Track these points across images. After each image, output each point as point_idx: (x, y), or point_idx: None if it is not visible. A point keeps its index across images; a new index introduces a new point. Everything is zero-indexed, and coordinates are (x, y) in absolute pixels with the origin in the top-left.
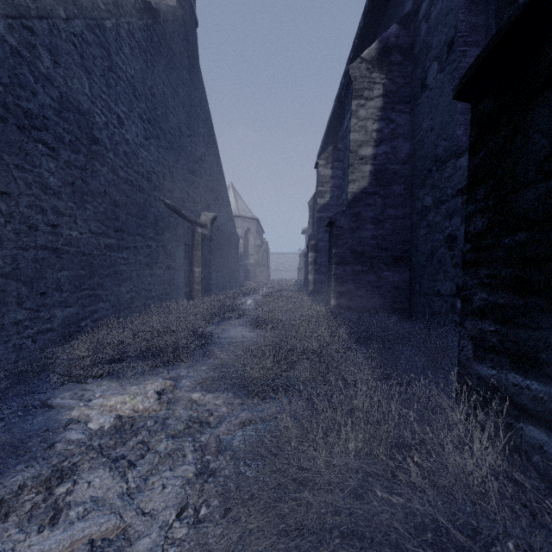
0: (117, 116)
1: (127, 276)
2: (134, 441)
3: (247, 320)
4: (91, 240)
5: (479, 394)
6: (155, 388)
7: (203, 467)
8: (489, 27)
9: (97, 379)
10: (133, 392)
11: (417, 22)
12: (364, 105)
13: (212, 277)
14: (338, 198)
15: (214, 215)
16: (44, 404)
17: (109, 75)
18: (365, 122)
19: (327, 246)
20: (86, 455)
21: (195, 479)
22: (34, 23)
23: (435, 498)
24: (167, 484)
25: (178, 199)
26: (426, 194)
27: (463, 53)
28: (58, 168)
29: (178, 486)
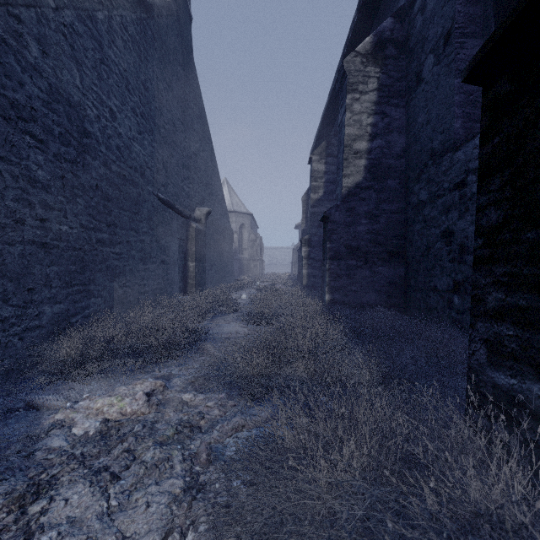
0: (110, 110)
1: (119, 271)
2: (119, 449)
3: (240, 315)
4: (82, 234)
5: (495, 404)
6: (145, 389)
7: (192, 480)
8: (487, 18)
9: (85, 378)
10: (121, 394)
11: (412, 15)
12: (358, 99)
13: (206, 271)
14: (331, 193)
15: (208, 210)
16: (28, 407)
17: (100, 67)
18: (359, 116)
19: (320, 240)
20: (67, 466)
21: (182, 495)
22: (20, 11)
23: (456, 532)
24: (152, 501)
25: (172, 194)
26: (422, 188)
27: (460, 44)
28: (47, 161)
29: (163, 504)
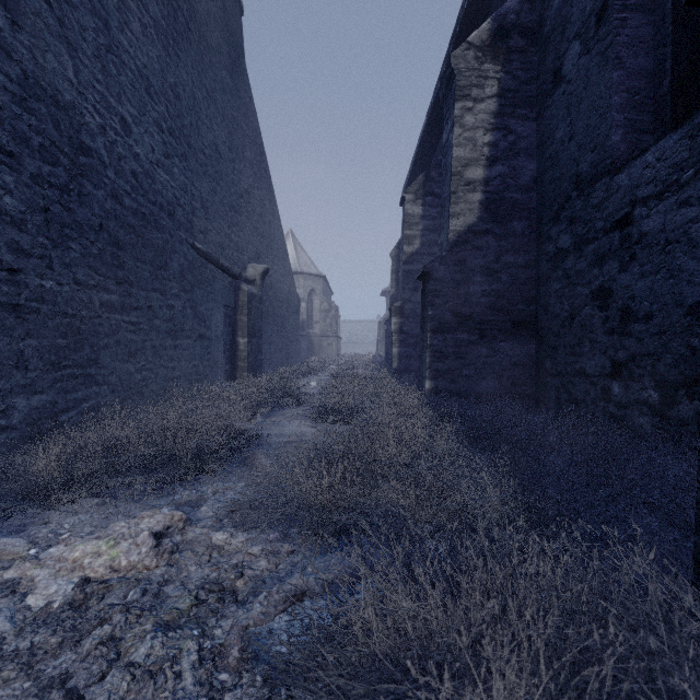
0: (121, 119)
1: (136, 348)
2: (92, 639)
3: (308, 409)
4: (78, 294)
5: None
6: (155, 525)
7: None
8: None
9: (72, 506)
10: (115, 535)
11: None
12: (472, 109)
13: (263, 350)
14: (431, 245)
15: (265, 267)
16: None
17: (107, 58)
18: (473, 132)
19: (416, 309)
20: None
21: None
22: None
23: None
24: None
25: (214, 244)
26: (562, 231)
27: (621, 21)
28: (19, 184)
29: None
